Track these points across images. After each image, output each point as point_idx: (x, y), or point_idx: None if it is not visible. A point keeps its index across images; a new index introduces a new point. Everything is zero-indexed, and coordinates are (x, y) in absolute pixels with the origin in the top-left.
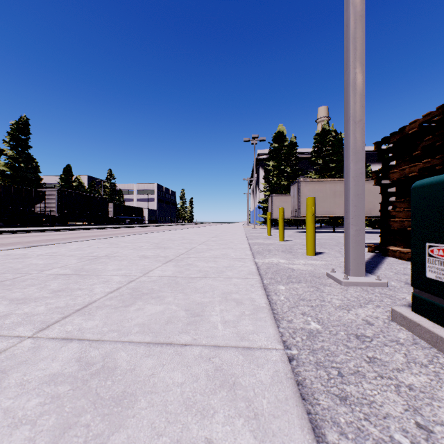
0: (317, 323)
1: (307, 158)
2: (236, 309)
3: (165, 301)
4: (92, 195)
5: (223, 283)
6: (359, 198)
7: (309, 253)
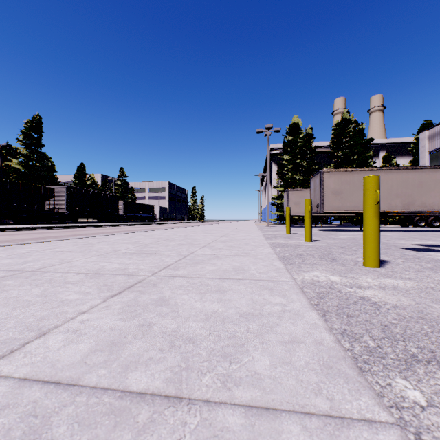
0: None
1: (323, 152)
2: None
3: None
4: (102, 193)
5: None
6: None
7: (369, 263)
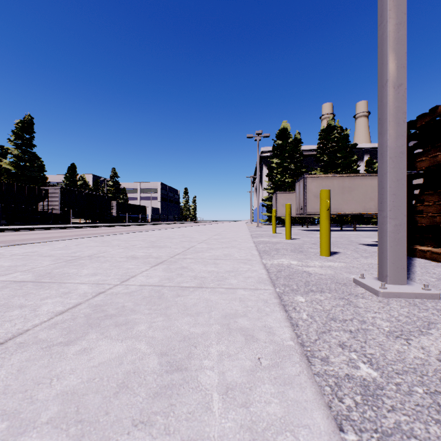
0: (369, 366)
1: (311, 155)
2: (245, 353)
3: (133, 332)
4: (95, 194)
5: (224, 297)
6: (399, 185)
7: (323, 253)
